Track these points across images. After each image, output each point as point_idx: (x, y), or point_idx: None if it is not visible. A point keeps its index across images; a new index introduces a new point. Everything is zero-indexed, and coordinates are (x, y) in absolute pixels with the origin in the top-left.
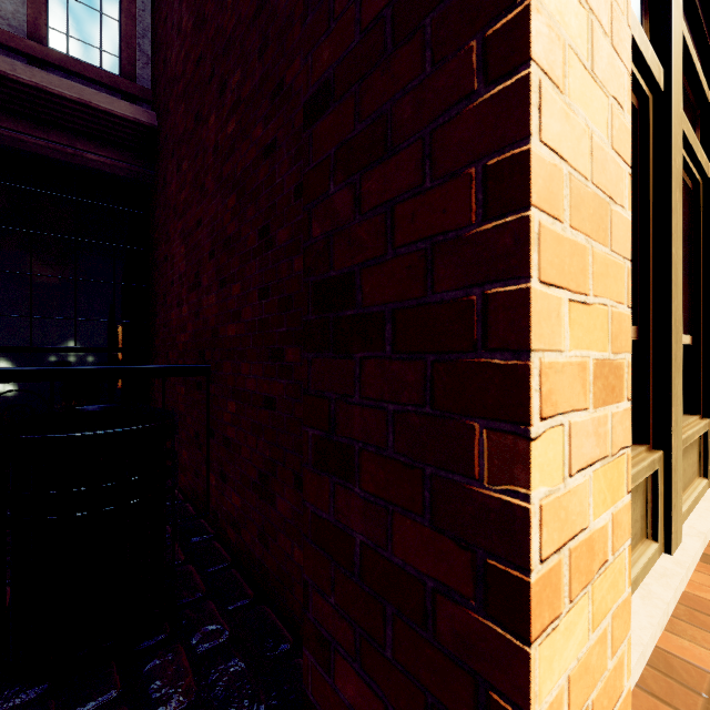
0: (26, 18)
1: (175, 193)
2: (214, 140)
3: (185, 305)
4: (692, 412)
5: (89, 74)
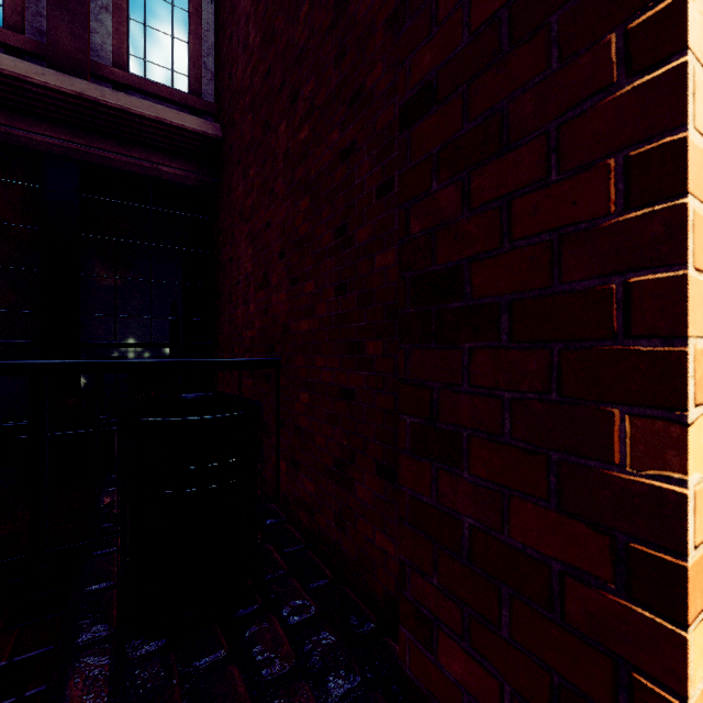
0: (111, 48)
1: (242, 199)
2: (285, 147)
3: (253, 303)
4: None
5: (163, 94)
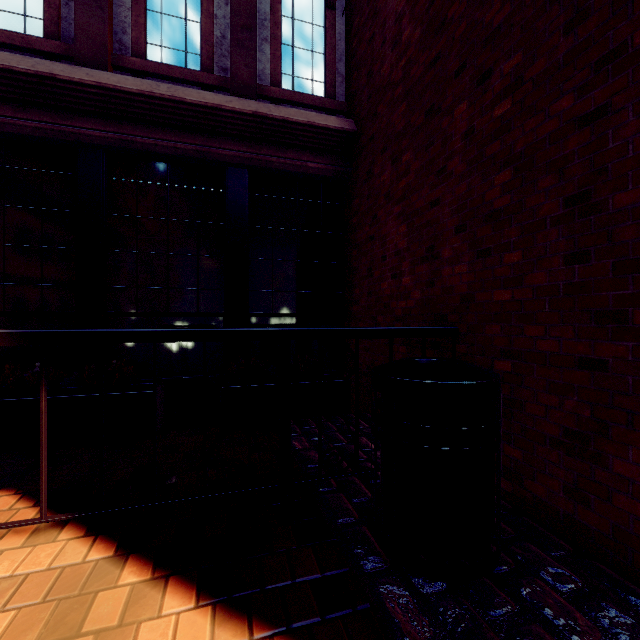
0: (269, 71)
1: (389, 182)
2: (466, 126)
3: (408, 276)
4: None
5: (306, 102)
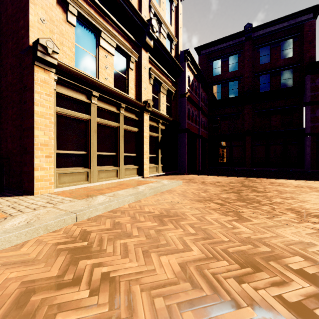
0: None
1: None
2: (11, 115)
3: (3, 145)
4: (117, 166)
5: None
